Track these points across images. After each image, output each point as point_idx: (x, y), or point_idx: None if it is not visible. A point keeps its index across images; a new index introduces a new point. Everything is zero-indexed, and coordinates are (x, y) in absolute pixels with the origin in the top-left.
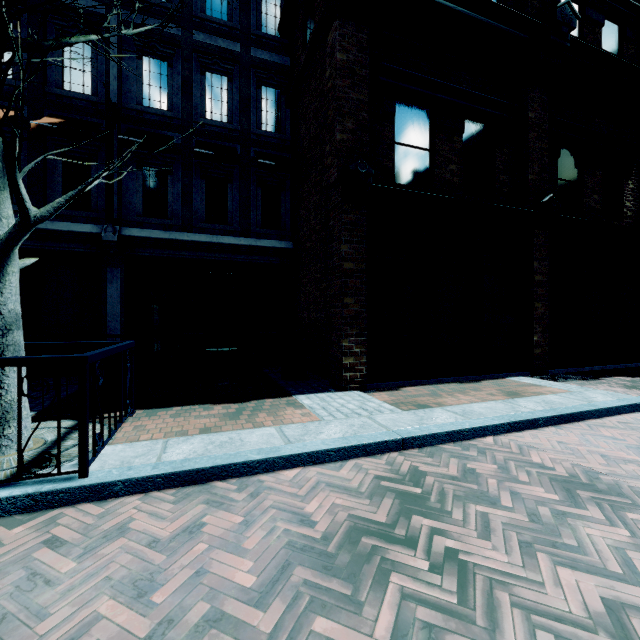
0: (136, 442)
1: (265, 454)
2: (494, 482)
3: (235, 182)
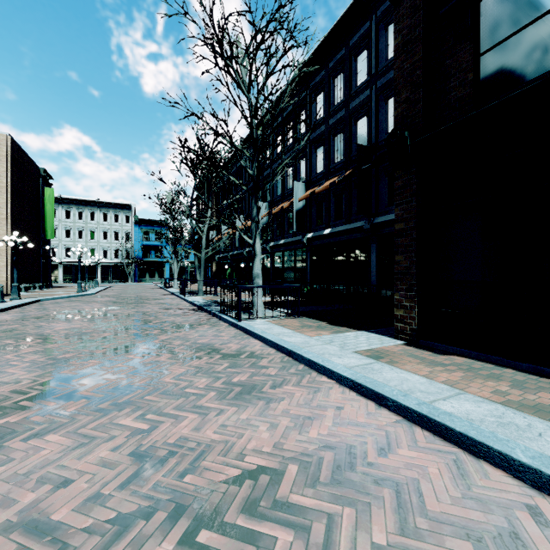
0: (267, 322)
1: (259, 332)
2: (251, 370)
3: None
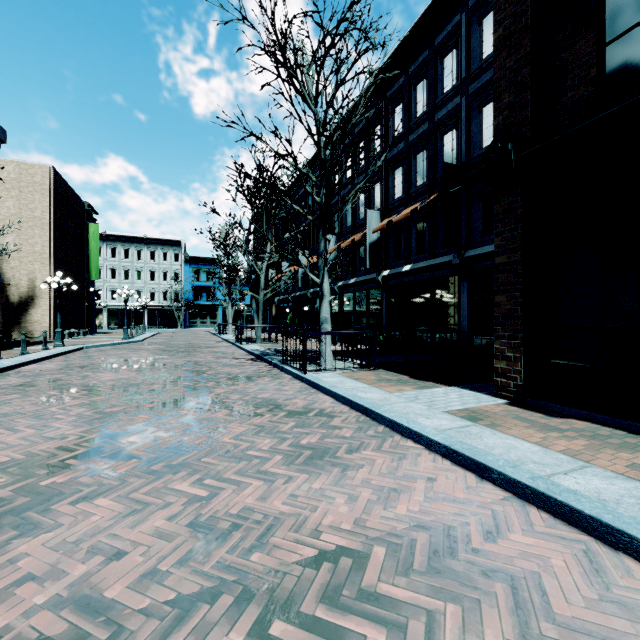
0: (338, 374)
1: (328, 386)
2: (321, 431)
3: None
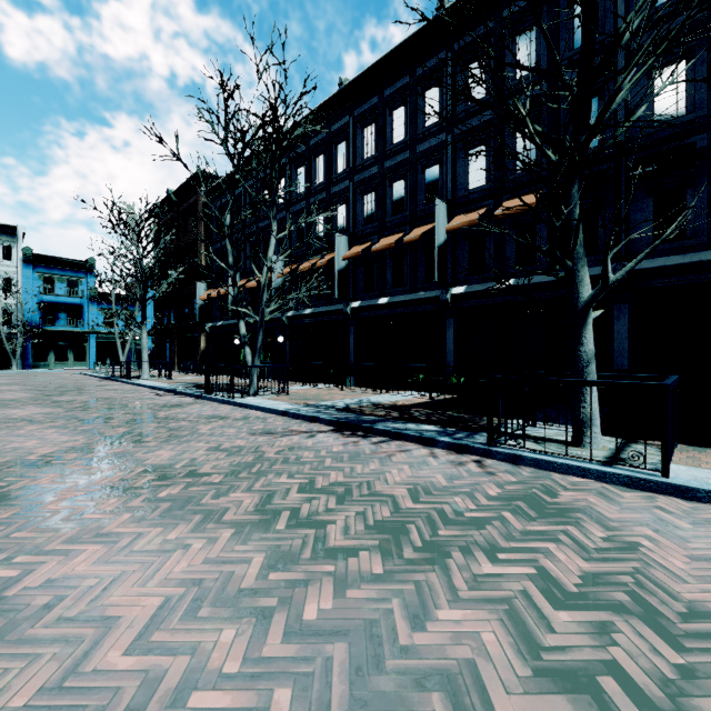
0: (698, 468)
1: None
2: None
3: None
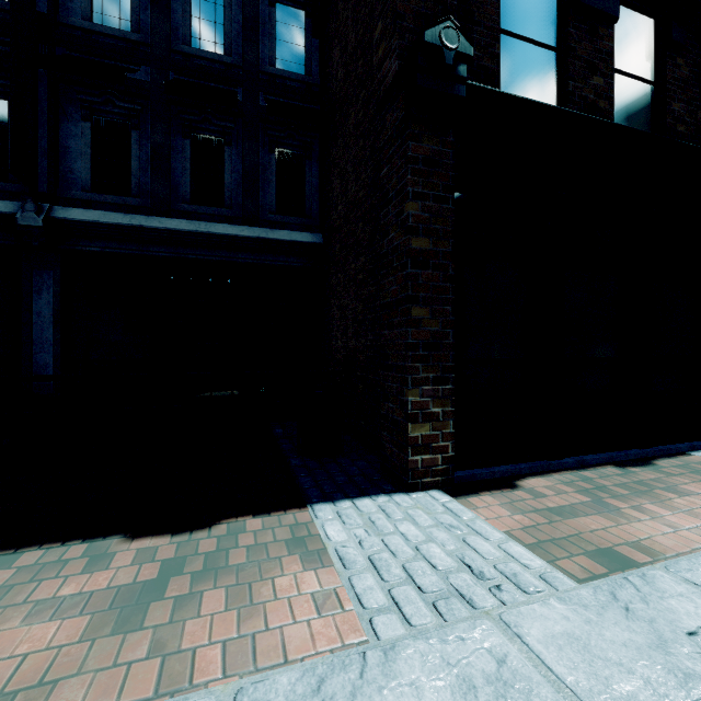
0: None
1: None
2: None
3: (236, 144)
